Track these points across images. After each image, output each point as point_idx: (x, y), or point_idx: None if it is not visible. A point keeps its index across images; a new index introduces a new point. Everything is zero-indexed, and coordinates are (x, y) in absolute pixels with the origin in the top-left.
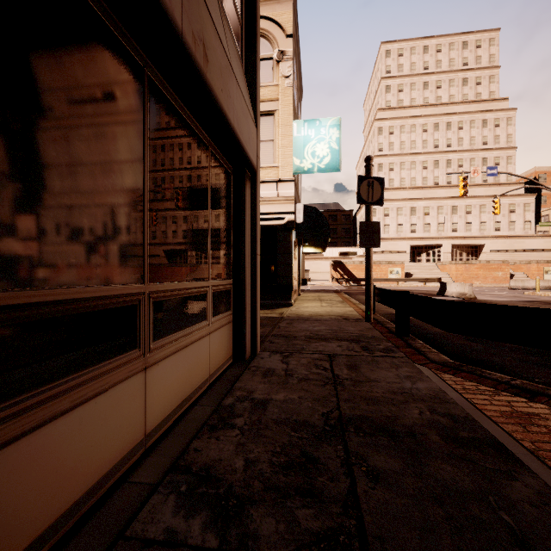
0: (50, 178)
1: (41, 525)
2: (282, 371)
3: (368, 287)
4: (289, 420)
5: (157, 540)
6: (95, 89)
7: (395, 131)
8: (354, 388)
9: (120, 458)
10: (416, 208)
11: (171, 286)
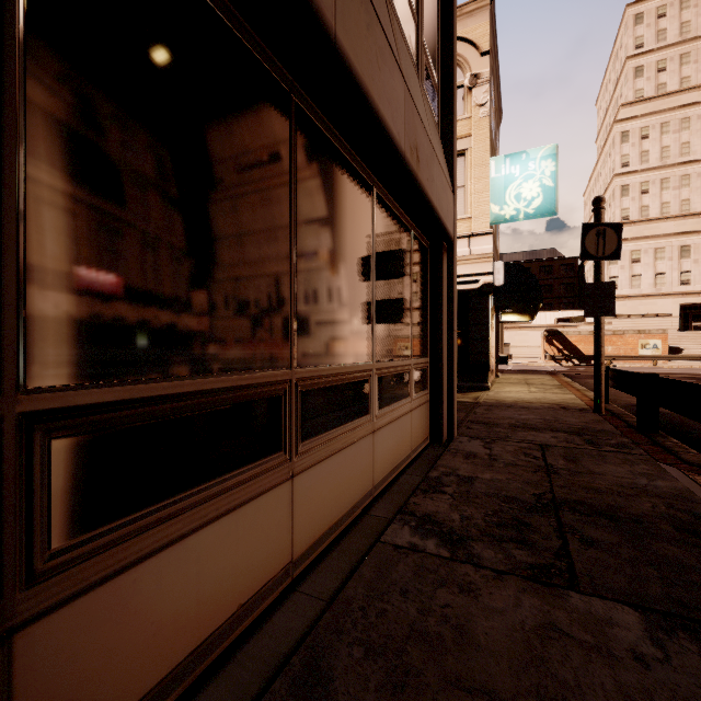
0: (334, 292)
1: (331, 520)
2: (485, 455)
3: (598, 367)
4: (498, 495)
5: (404, 546)
6: (350, 220)
7: (651, 133)
8: (571, 478)
9: (361, 497)
10: (690, 247)
11: (387, 364)
